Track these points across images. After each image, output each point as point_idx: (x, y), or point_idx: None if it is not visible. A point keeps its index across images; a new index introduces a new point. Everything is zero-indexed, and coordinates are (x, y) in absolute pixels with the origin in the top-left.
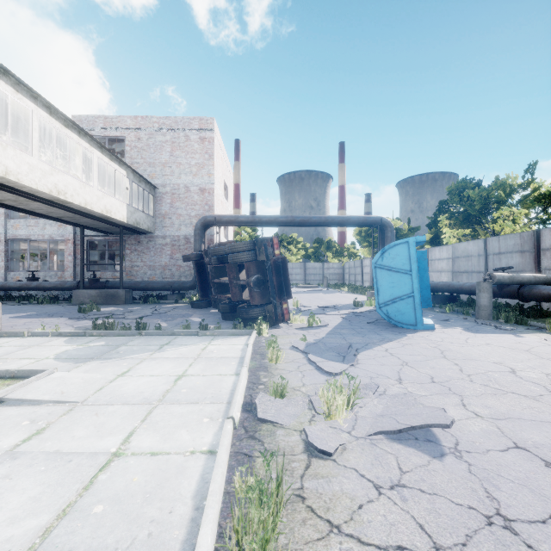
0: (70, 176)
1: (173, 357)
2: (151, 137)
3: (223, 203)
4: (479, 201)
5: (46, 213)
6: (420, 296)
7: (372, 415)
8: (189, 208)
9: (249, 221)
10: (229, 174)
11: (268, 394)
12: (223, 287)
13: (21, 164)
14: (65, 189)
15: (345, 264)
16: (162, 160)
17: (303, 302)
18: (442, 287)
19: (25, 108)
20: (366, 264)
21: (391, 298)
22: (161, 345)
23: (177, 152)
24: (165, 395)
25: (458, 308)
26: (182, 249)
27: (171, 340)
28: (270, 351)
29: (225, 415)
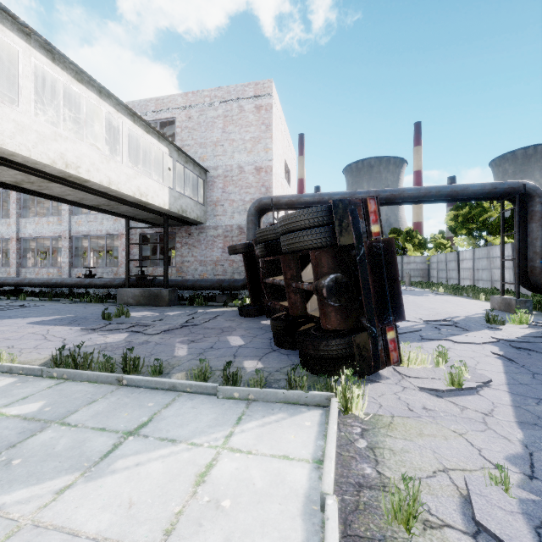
0: (85, 145)
1: (89, 537)
2: (202, 114)
3: (283, 187)
4: None
5: (78, 200)
6: None
7: None
8: (243, 192)
9: (315, 201)
10: (291, 155)
11: None
12: (279, 290)
13: (1, 120)
14: (78, 162)
15: (431, 258)
16: (213, 139)
17: None
18: None
19: (41, 68)
20: (465, 257)
21: None
22: (122, 435)
23: (230, 127)
24: None
25: None
26: (236, 241)
27: (158, 411)
28: None
29: None
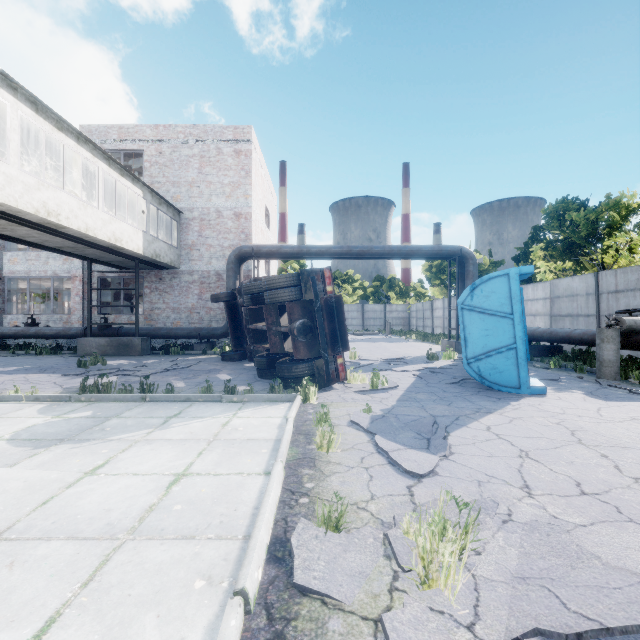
0: (64, 192)
1: (178, 439)
2: (176, 150)
3: (264, 232)
4: (586, 225)
5: (40, 241)
6: (525, 348)
7: (503, 576)
8: (222, 237)
9: (294, 252)
10: (271, 197)
11: (313, 524)
12: (260, 335)
13: None
14: (58, 210)
15: (411, 307)
16: (188, 179)
17: (362, 353)
18: (542, 335)
19: None
20: (437, 306)
21: (484, 350)
22: (167, 418)
23: (207, 169)
24: (144, 518)
25: (563, 362)
26: (213, 287)
27: (184, 409)
28: (319, 434)
29: (235, 571)
